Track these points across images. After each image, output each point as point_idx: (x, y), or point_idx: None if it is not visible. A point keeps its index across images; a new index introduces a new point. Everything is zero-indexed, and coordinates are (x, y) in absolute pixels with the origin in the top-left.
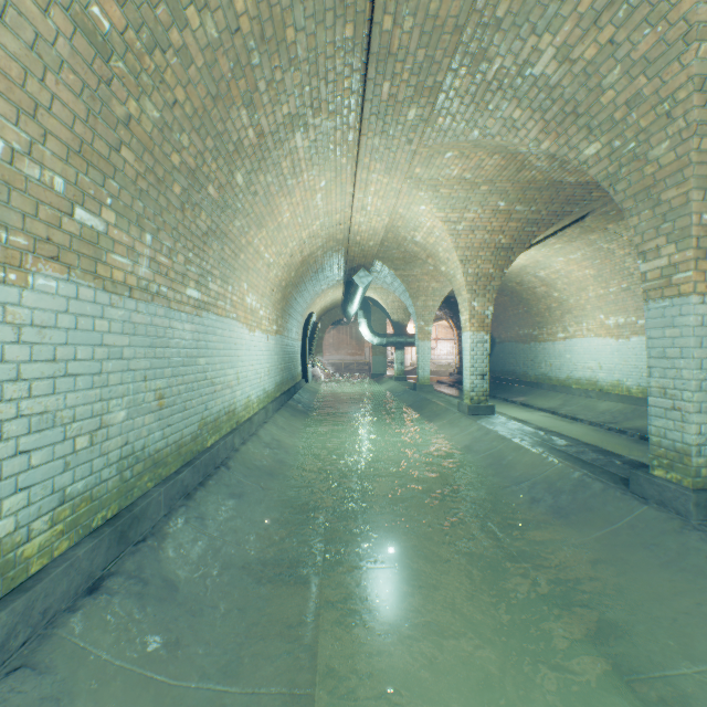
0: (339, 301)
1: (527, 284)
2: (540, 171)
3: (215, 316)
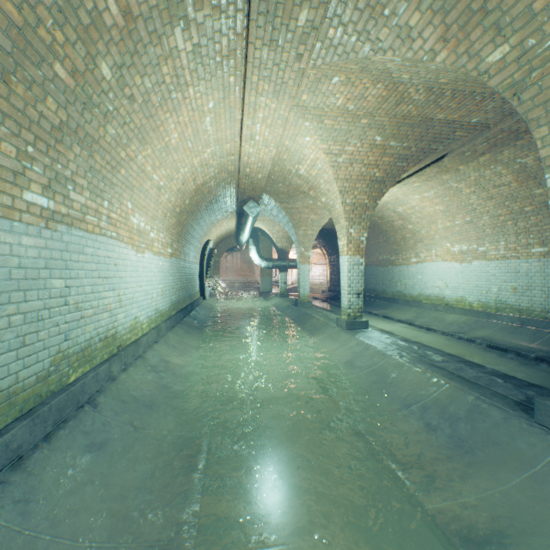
0: (233, 230)
1: (387, 218)
2: (416, 106)
3: (82, 232)
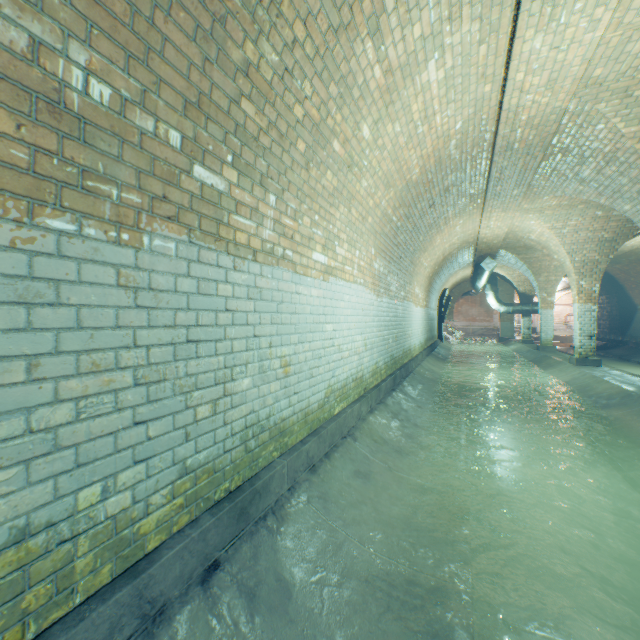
0: (468, 276)
1: None
2: None
3: (406, 302)
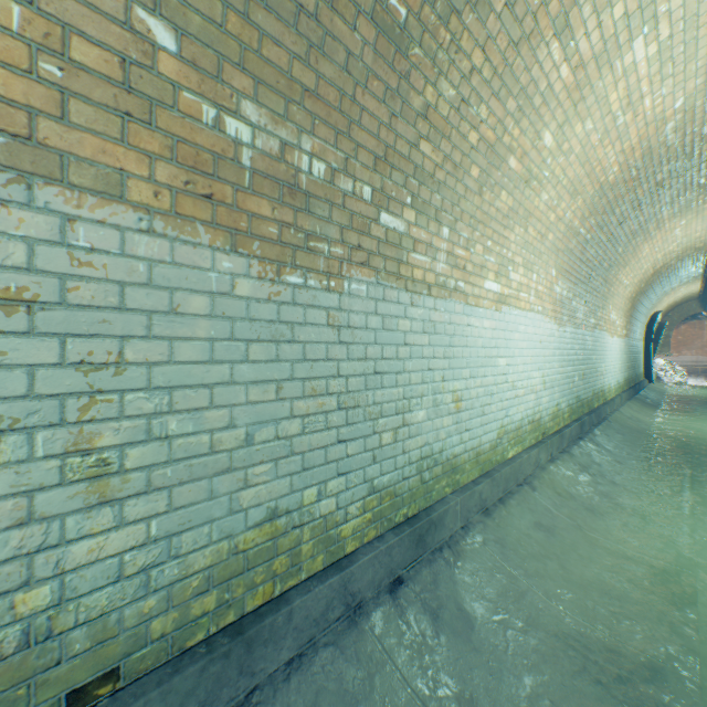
0: (694, 294)
1: None
2: None
3: (597, 331)
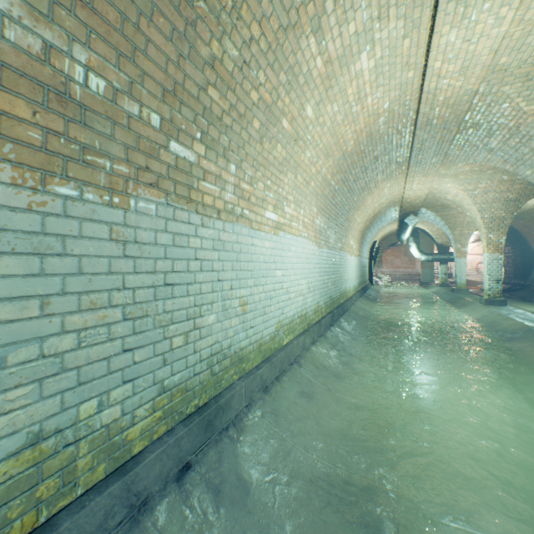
0: (394, 230)
1: None
2: None
3: (342, 252)
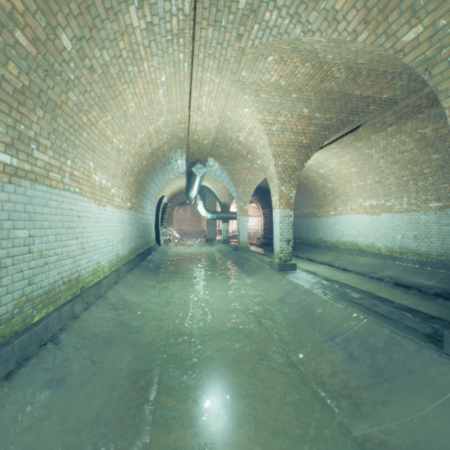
0: (184, 188)
1: (311, 178)
2: (338, 83)
3: (46, 187)
